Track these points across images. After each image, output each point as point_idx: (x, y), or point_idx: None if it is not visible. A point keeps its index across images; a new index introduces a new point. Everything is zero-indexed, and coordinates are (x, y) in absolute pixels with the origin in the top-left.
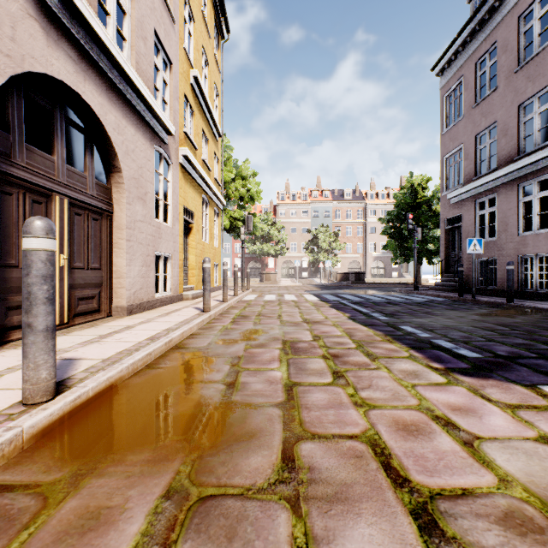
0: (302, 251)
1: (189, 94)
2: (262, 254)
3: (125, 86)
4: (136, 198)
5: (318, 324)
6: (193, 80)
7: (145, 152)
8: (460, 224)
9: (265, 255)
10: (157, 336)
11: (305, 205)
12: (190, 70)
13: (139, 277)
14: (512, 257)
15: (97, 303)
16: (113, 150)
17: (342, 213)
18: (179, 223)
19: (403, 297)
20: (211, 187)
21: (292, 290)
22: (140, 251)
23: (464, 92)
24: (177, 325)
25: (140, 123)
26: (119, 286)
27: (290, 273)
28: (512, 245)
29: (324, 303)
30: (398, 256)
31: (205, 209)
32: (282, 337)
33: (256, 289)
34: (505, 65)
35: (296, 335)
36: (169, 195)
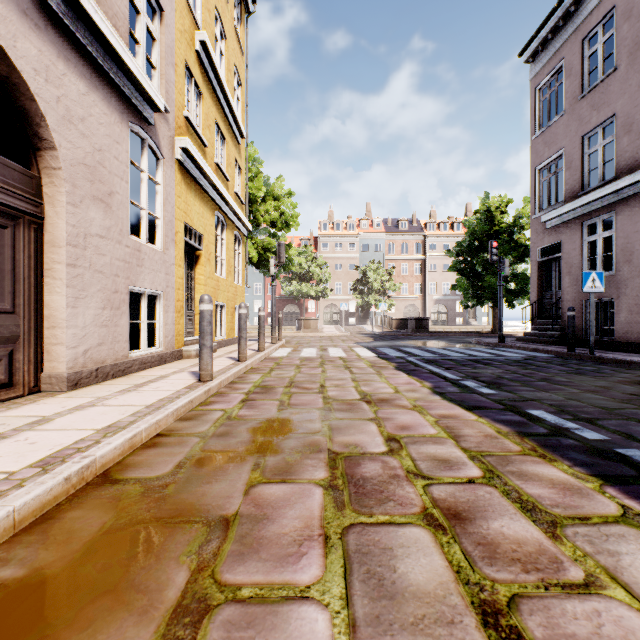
0: (349, 292)
1: (194, 66)
2: (300, 296)
3: (60, 1)
4: (90, 197)
5: (386, 405)
6: (201, 47)
7: (110, 129)
8: (559, 255)
9: (304, 297)
10: (66, 453)
11: (352, 238)
12: (195, 32)
13: (95, 326)
14: (639, 297)
15: (4, 372)
16: (36, 107)
17: (396, 247)
18: (176, 247)
19: (489, 352)
20: (228, 203)
21: (338, 341)
22: (99, 284)
23: (565, 81)
24: (135, 416)
25: (99, 79)
26: (54, 341)
27: (334, 319)
28: (639, 281)
29: (386, 362)
30: (469, 298)
31: (222, 232)
32: (329, 443)
33: (291, 340)
34: (629, 36)
35: (354, 435)
36: (159, 204)
